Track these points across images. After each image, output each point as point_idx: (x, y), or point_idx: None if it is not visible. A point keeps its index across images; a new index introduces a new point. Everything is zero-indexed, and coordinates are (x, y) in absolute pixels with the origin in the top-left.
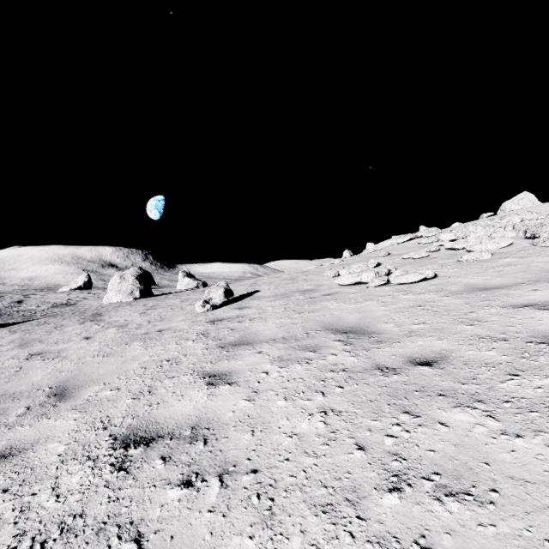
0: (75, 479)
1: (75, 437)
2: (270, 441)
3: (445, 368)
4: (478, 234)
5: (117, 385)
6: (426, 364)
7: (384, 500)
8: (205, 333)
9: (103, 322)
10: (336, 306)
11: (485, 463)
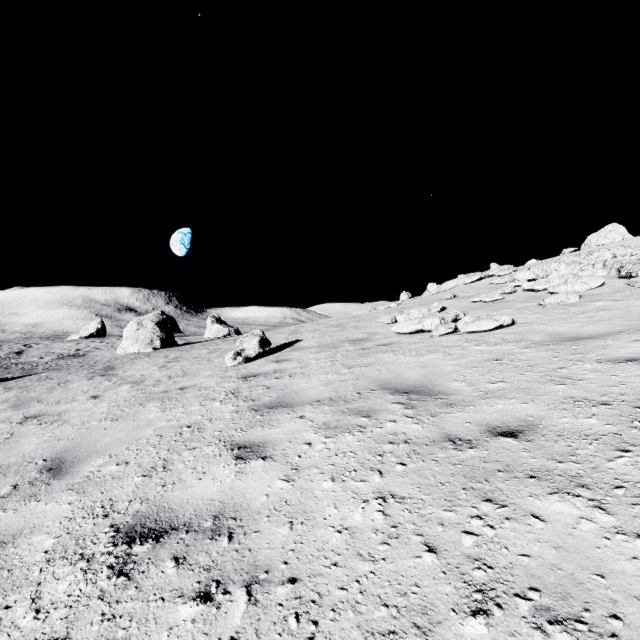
0: (61, 586)
1: (68, 527)
2: (313, 537)
3: (534, 440)
4: (561, 273)
5: (125, 458)
6: (510, 434)
7: (466, 628)
8: (235, 392)
9: (115, 378)
10: (394, 359)
11: (599, 575)
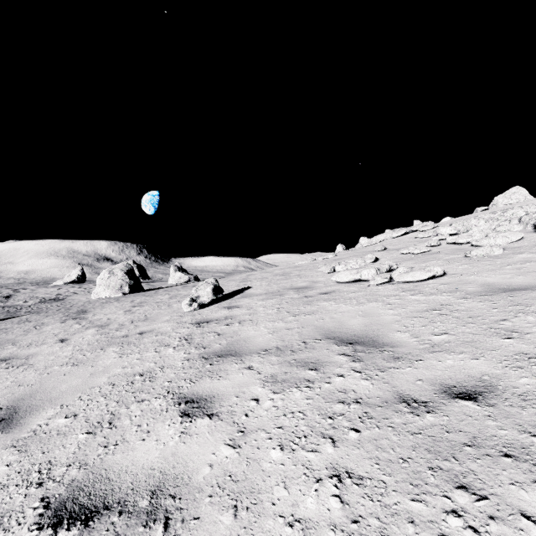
0: None
1: None
2: (260, 532)
3: (497, 405)
4: (481, 228)
5: (75, 409)
6: (468, 396)
7: None
8: (189, 338)
9: (85, 321)
10: (336, 308)
11: None
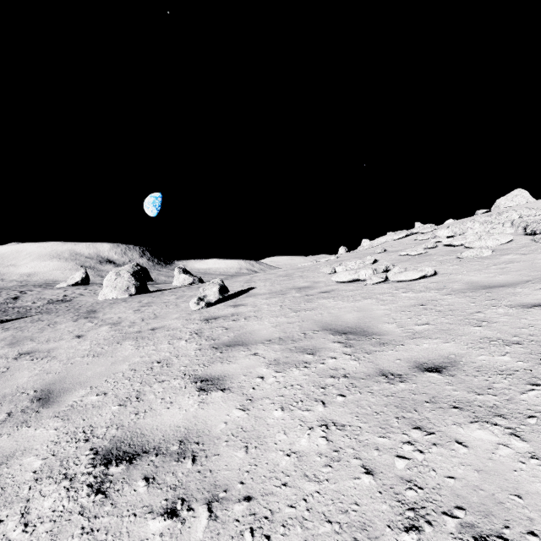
0: (47, 502)
1: (54, 449)
2: (266, 460)
3: (456, 375)
4: (476, 230)
5: (104, 389)
6: (435, 370)
7: None
8: (199, 332)
9: (96, 320)
10: (334, 304)
11: (517, 496)
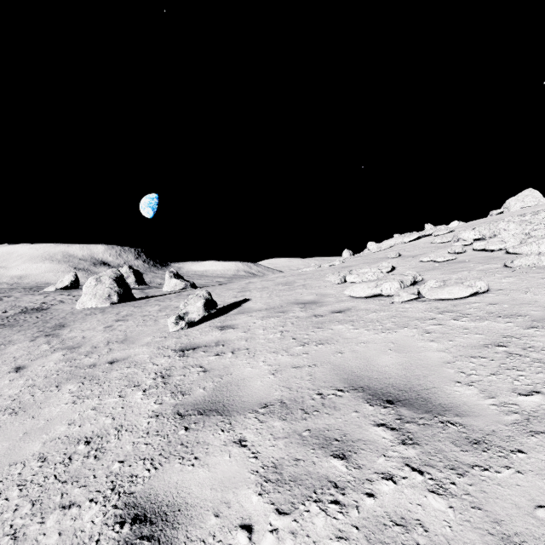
0: None
1: None
2: None
3: None
4: (511, 232)
5: None
6: None
7: None
8: (166, 374)
9: (56, 340)
10: (356, 335)
11: None
